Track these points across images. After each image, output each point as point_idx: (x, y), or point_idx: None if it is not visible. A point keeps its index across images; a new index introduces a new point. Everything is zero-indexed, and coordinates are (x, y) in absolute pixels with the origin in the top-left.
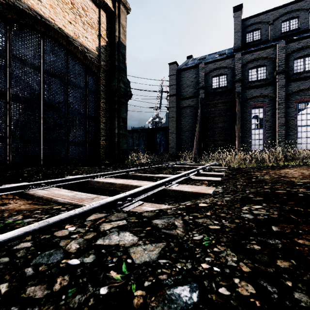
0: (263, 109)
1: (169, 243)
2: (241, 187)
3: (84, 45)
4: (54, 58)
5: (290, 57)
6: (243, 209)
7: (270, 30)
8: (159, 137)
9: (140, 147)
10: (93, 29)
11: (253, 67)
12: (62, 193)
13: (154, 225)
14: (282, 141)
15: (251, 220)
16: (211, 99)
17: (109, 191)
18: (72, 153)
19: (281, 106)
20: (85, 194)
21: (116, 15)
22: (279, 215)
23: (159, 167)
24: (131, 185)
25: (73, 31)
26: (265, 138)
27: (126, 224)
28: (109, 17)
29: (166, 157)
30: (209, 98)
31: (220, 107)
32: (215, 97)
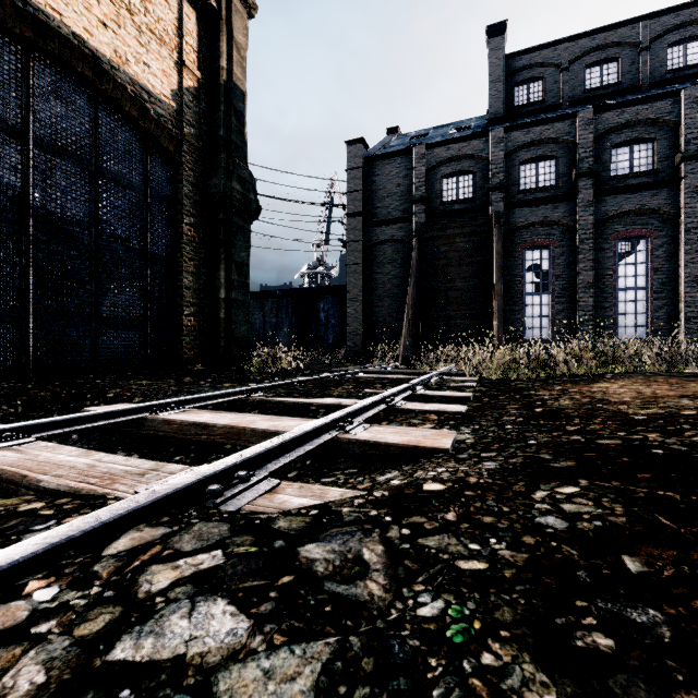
0: (549, 251)
1: (346, 638)
2: (515, 428)
3: (141, 84)
4: (62, 110)
5: (603, 142)
6: (536, 501)
7: (563, 82)
8: (325, 310)
9: (280, 332)
10: (164, 46)
11: (529, 159)
12: (61, 457)
13: (303, 566)
14: (587, 321)
15: (565, 535)
16: (440, 225)
17: (199, 443)
18: (109, 346)
19: (586, 247)
20: (126, 461)
21: (221, 17)
22: (630, 516)
23: (323, 379)
24: (251, 429)
25: (113, 46)
26: (554, 315)
27: (221, 564)
28: (205, 21)
29: (341, 354)
30: (436, 223)
31: (460, 245)
32: (449, 222)
